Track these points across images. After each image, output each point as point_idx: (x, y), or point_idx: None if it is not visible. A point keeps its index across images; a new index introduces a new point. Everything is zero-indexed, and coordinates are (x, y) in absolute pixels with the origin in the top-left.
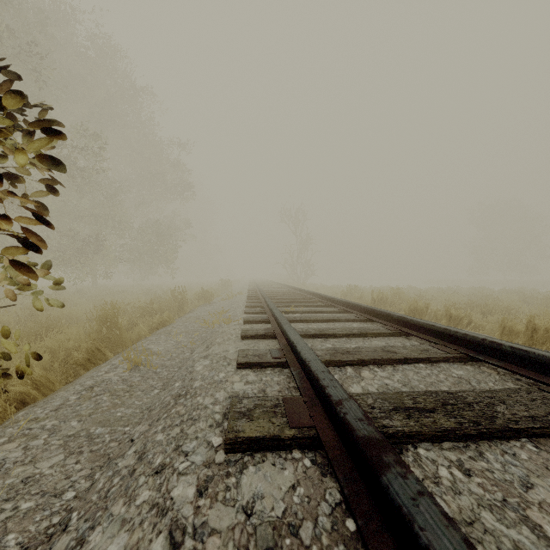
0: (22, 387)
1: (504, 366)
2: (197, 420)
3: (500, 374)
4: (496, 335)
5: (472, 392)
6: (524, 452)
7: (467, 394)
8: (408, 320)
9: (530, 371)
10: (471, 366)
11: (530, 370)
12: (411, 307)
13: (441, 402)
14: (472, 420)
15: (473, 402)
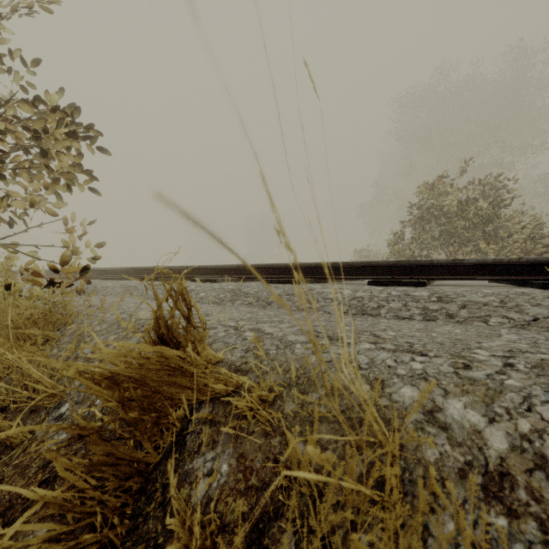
0: None
1: None
2: (94, 281)
3: None
4: None
5: None
6: None
7: None
8: None
9: None
10: None
11: None
12: None
13: None
14: None
15: None
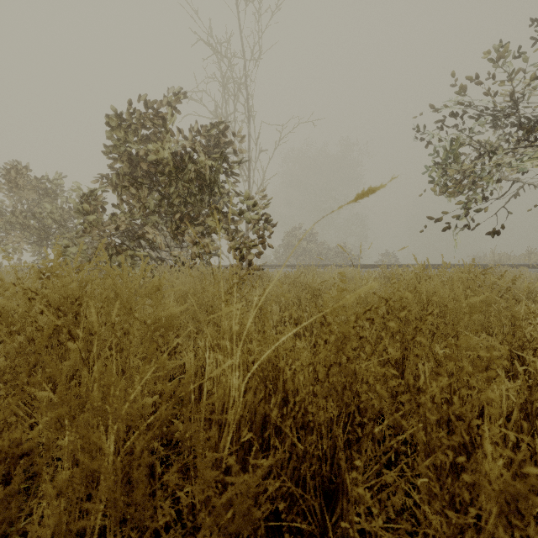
0: None
1: None
2: None
3: None
4: None
5: None
6: None
7: None
8: None
9: None
10: None
11: None
12: None
13: None
14: None
15: None
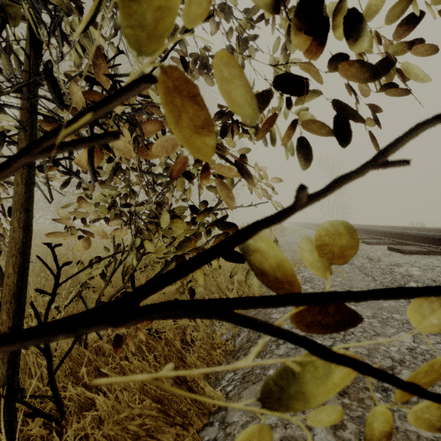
0: (242, 276)
1: None
2: None
3: None
4: None
5: None
6: None
7: None
8: None
9: None
10: None
11: None
12: None
13: None
14: None
15: None
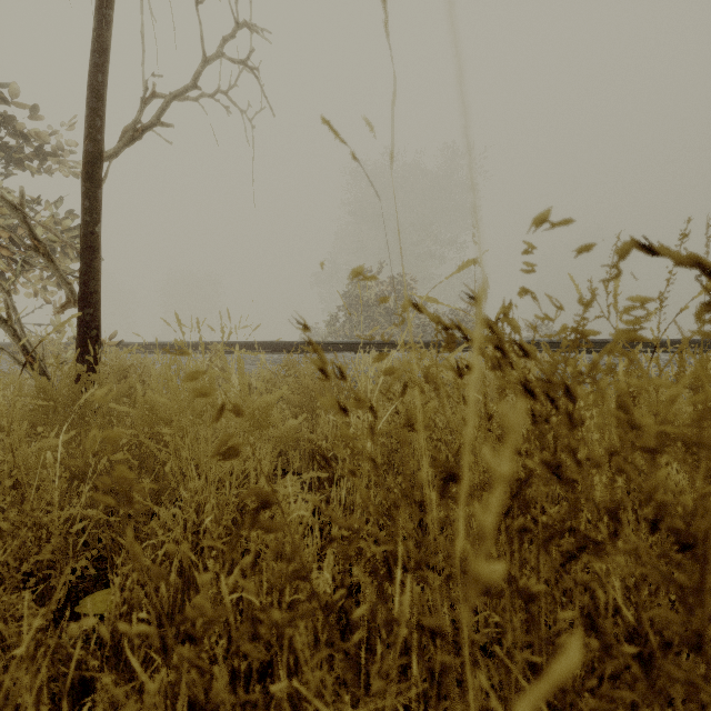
0: None
1: None
2: None
3: None
4: None
5: None
6: None
7: None
8: None
9: None
10: None
11: None
12: None
13: None
14: None
15: None
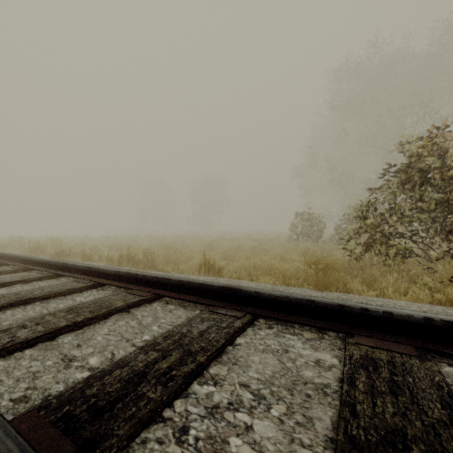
0: None
1: (68, 275)
2: None
3: (68, 280)
4: (104, 262)
5: (30, 289)
6: (31, 305)
7: (25, 291)
8: (30, 259)
9: (78, 274)
10: (55, 279)
11: (78, 274)
12: (57, 251)
13: (0, 297)
14: (10, 300)
15: (24, 293)
